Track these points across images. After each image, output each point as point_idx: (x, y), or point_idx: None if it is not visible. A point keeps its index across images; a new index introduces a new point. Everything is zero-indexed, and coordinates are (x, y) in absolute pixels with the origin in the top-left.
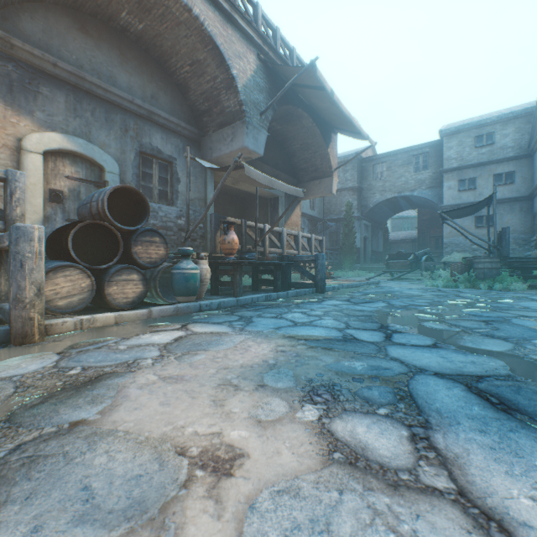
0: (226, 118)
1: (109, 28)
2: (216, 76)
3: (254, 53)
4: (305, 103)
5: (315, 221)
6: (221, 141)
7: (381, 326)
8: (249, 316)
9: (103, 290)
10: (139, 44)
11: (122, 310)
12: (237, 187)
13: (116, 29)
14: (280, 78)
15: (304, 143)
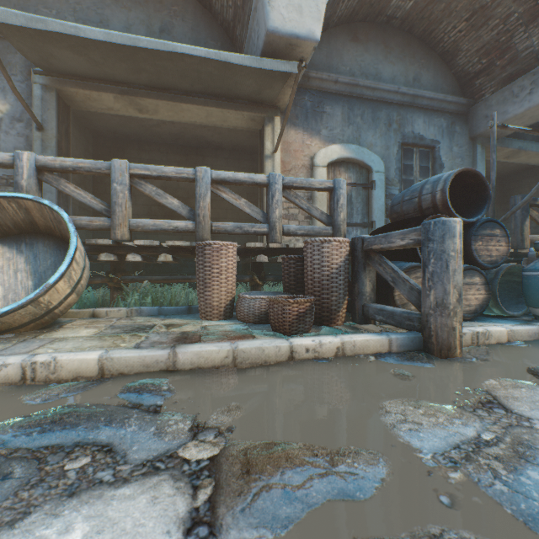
0: (518, 66)
1: (374, 26)
2: (508, 14)
3: None
4: None
5: None
6: (507, 100)
7: None
8: None
9: None
10: (402, 27)
11: None
12: (509, 161)
13: (380, 24)
14: None
15: None
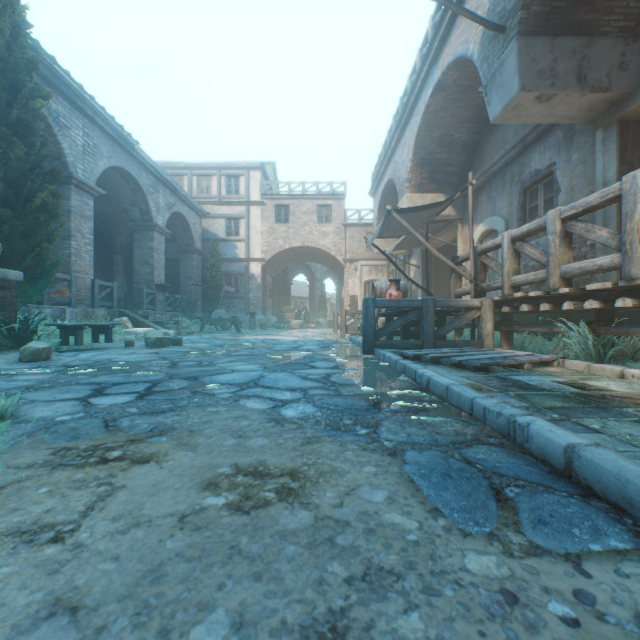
0: None
1: None
2: None
3: None
4: None
5: None
6: None
7: (267, 342)
8: (323, 341)
9: None
10: None
11: None
12: None
13: None
14: None
15: None
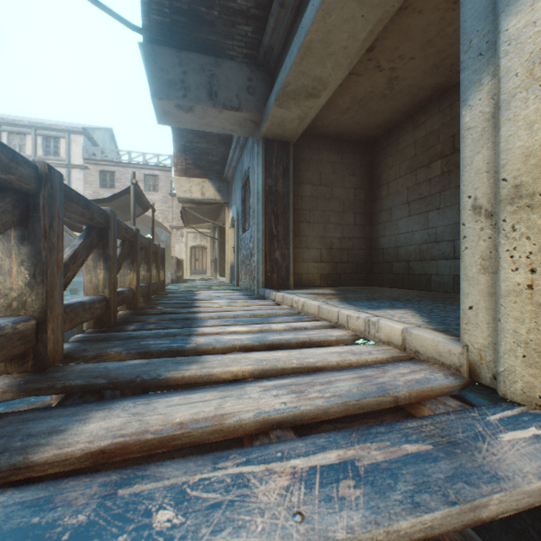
0: None
1: None
2: None
3: None
4: None
5: None
6: None
7: None
8: None
9: None
10: None
11: None
12: (339, 78)
13: None
14: None
15: None
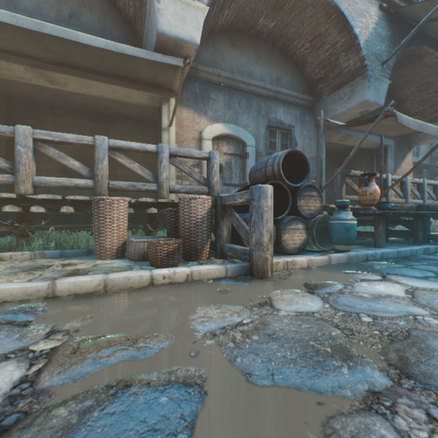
0: (342, 79)
1: (248, 37)
2: (335, 42)
3: (375, 5)
4: (431, 38)
5: (418, 168)
6: (336, 101)
7: None
8: None
9: (279, 237)
10: (268, 40)
11: (289, 254)
12: (342, 143)
13: (252, 35)
14: (402, 20)
15: (423, 84)
